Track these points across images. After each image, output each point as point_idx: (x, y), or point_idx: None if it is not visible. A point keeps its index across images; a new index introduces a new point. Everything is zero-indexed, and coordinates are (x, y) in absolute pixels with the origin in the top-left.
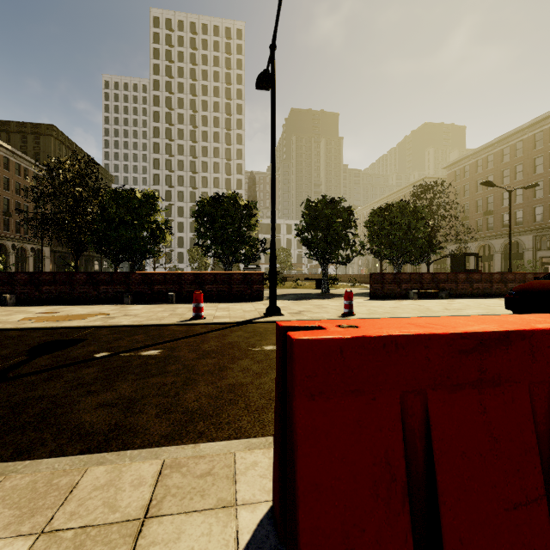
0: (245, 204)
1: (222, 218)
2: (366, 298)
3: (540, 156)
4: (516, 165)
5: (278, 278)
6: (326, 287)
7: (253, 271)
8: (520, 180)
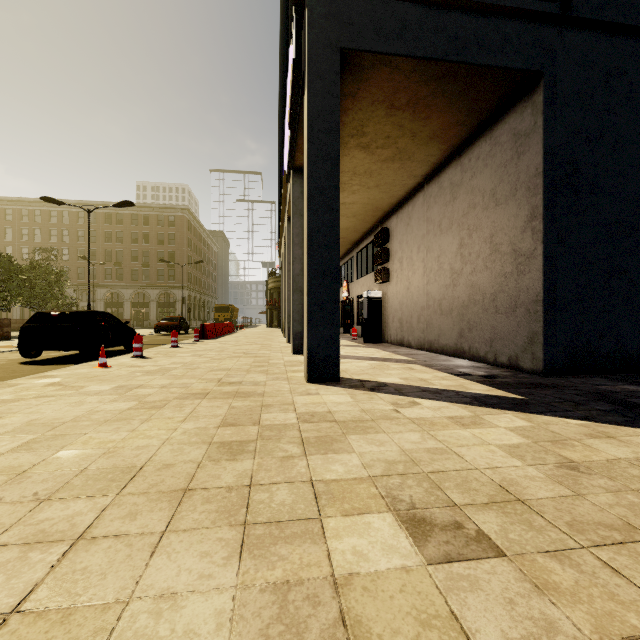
0: None
1: None
2: None
3: (83, 230)
4: (64, 229)
5: None
6: None
7: None
8: (67, 242)
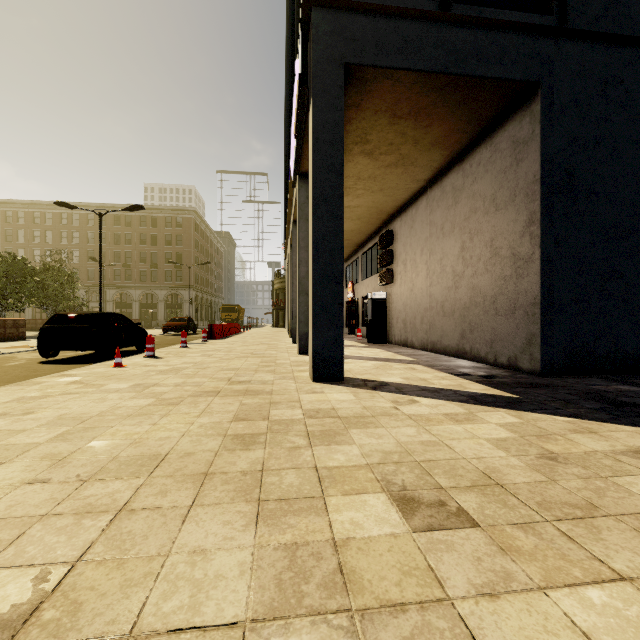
0: None
1: None
2: None
3: (93, 232)
4: (74, 231)
5: None
6: None
7: None
8: (77, 244)
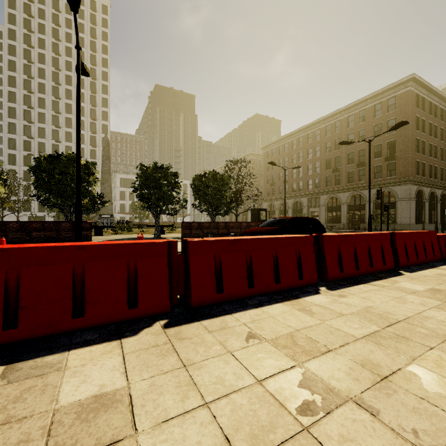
0: (84, 164)
1: (58, 174)
2: (179, 240)
3: (311, 148)
4: (299, 152)
5: (125, 226)
6: (158, 232)
7: (106, 219)
8: (301, 162)
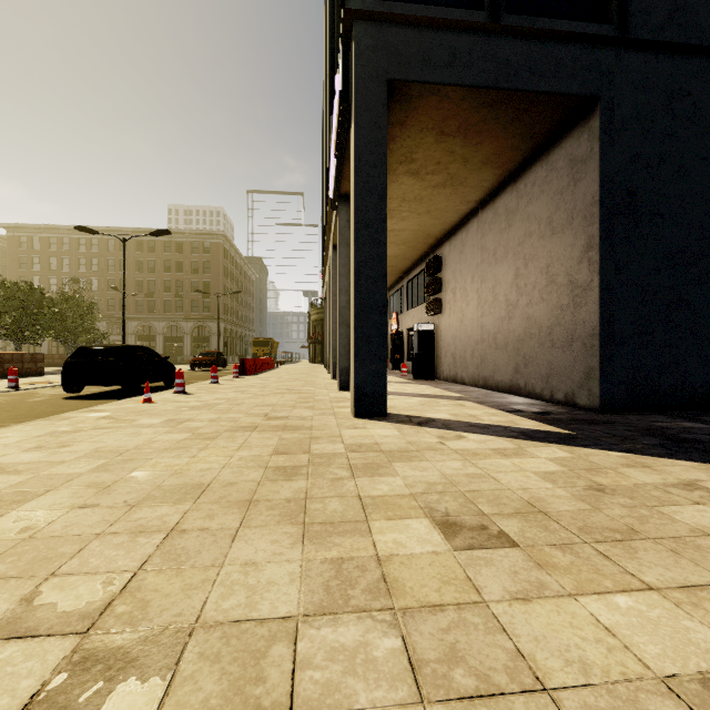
0: None
1: None
2: None
3: (113, 259)
4: (93, 258)
5: None
6: None
7: None
8: (96, 272)
